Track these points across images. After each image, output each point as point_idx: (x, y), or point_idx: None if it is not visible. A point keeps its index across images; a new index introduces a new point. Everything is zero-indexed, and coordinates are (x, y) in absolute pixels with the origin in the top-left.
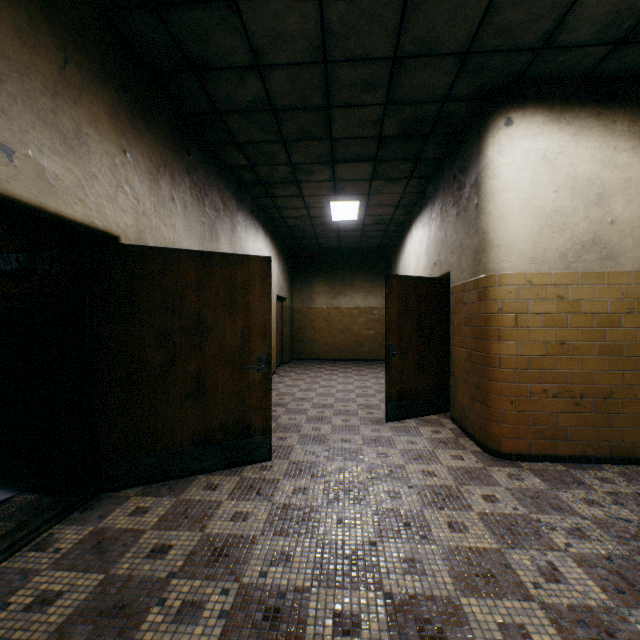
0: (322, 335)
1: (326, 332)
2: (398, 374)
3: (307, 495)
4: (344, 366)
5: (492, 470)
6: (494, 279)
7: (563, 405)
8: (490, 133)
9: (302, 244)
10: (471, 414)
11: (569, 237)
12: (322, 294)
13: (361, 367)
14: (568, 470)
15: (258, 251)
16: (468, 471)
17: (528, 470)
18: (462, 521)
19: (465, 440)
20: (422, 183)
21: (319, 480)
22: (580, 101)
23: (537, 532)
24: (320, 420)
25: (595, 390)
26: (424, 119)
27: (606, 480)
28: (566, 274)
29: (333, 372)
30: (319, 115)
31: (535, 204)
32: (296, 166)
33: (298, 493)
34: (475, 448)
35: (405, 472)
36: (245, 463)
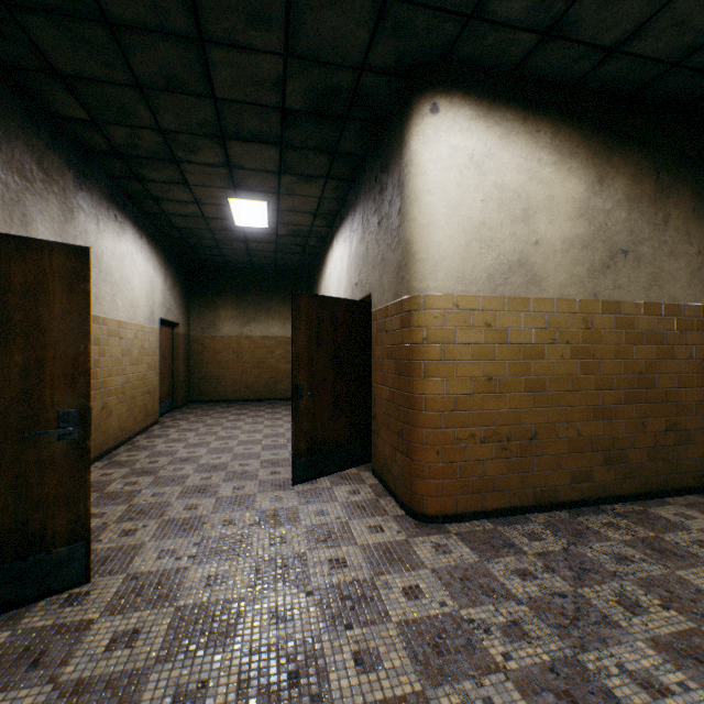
0: (230, 370)
1: (235, 367)
2: (309, 421)
3: (134, 647)
4: (256, 408)
5: (416, 542)
6: (419, 301)
7: (491, 451)
8: (414, 120)
9: (201, 255)
10: (394, 467)
11: (497, 255)
12: (230, 320)
13: (277, 409)
14: (497, 528)
15: (124, 255)
16: (388, 549)
17: (456, 535)
18: (375, 646)
19: (387, 500)
20: (342, 187)
21: (167, 608)
22: (507, 100)
23: (470, 642)
24: (201, 492)
25: (521, 431)
26: (338, 92)
27: (534, 536)
28: (494, 298)
29: (240, 417)
30: (189, 51)
31: (463, 213)
32: (169, 134)
33: (118, 646)
34: (398, 511)
35: (306, 566)
36: (31, 599)
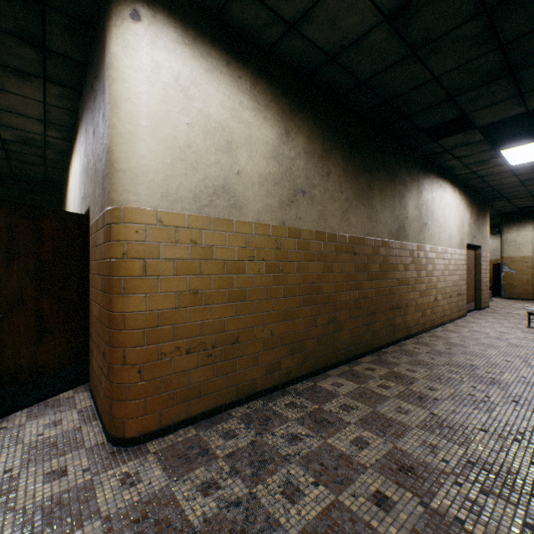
0: None
1: None
2: None
3: None
4: None
5: (102, 480)
6: (119, 213)
7: (197, 360)
8: (114, 20)
9: None
10: (101, 389)
11: (203, 178)
12: None
13: None
14: (199, 434)
15: None
16: (58, 504)
17: (154, 455)
18: None
19: (92, 426)
20: (69, 96)
21: None
22: (213, 39)
23: None
24: None
25: (226, 337)
26: None
27: (230, 433)
28: (200, 217)
29: None
30: None
31: (168, 130)
32: None
33: None
34: (99, 438)
35: None
36: None
